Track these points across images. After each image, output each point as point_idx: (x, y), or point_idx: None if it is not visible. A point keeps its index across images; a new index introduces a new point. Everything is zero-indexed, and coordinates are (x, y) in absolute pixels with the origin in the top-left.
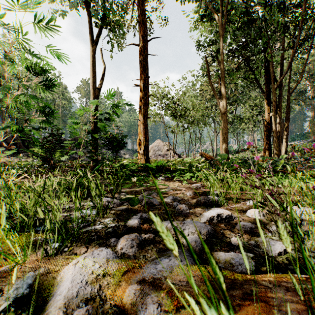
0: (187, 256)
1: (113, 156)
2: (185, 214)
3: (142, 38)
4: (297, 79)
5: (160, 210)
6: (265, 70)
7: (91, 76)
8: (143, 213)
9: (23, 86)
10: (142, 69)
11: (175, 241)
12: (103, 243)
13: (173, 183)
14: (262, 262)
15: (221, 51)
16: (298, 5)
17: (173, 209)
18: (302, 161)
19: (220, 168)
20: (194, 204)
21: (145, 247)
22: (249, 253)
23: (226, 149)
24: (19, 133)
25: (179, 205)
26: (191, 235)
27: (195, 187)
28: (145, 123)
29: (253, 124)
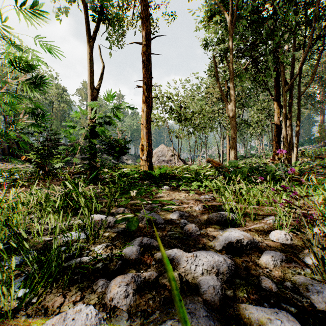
0: (205, 318)
1: (113, 163)
2: (196, 237)
3: (145, 36)
4: (306, 82)
5: (164, 232)
6: (275, 71)
7: (89, 75)
8: (144, 238)
9: (3, 82)
10: (145, 69)
11: (186, 285)
12: (88, 287)
13: (178, 193)
14: (311, 323)
15: (230, 51)
16: (310, 3)
17: (180, 230)
18: (319, 169)
19: (233, 177)
20: (204, 222)
21: (145, 295)
22: (289, 304)
23: (234, 155)
24: (1, 138)
25: (188, 226)
26: (206, 273)
27: (204, 199)
28: (148, 127)
29: (261, 129)
